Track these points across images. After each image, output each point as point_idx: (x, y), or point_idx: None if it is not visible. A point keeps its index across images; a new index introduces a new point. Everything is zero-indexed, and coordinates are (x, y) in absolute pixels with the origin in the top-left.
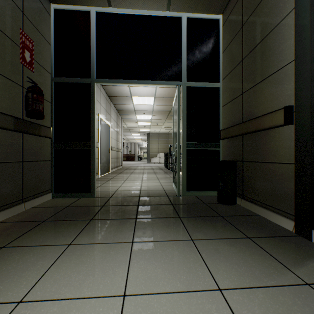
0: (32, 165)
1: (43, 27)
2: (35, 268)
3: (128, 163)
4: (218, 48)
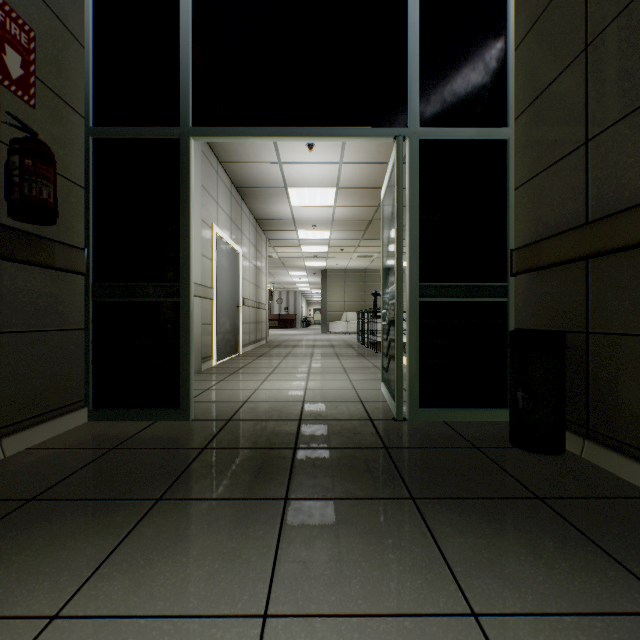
0: (29, 340)
1: None
2: None
3: (282, 333)
4: (502, 39)
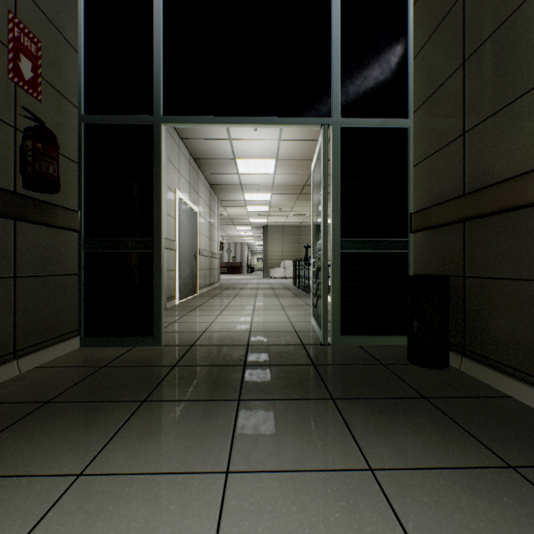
0: (37, 283)
1: (63, 16)
2: None
3: (231, 278)
4: (404, 50)
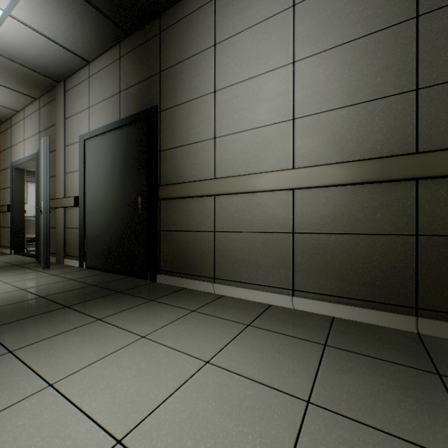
0: None
1: None
2: None
3: None
4: None
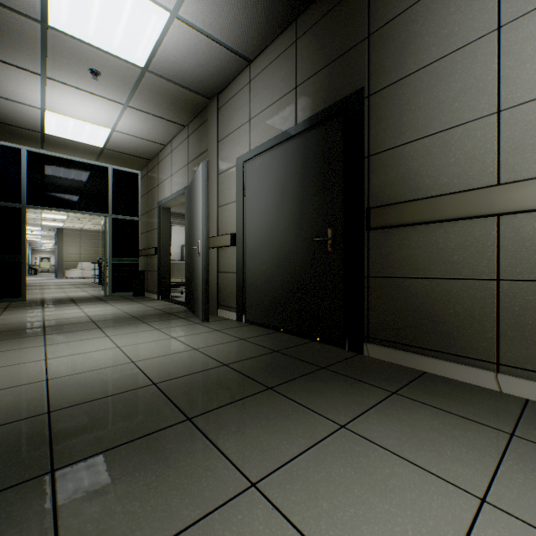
0: None
1: None
2: (37, 310)
3: None
4: (138, 193)
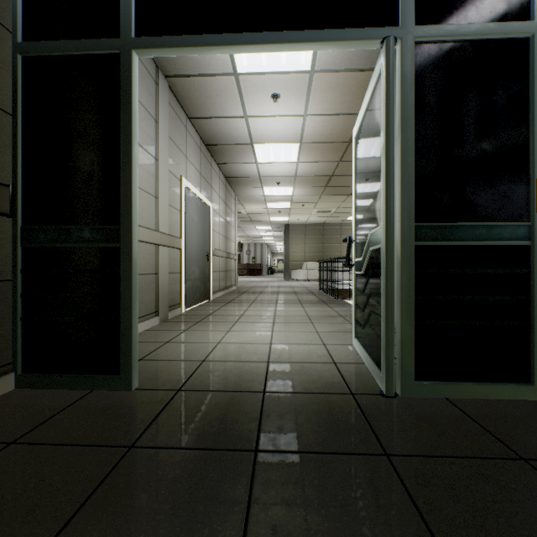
0: None
1: None
2: None
3: (250, 280)
4: None
